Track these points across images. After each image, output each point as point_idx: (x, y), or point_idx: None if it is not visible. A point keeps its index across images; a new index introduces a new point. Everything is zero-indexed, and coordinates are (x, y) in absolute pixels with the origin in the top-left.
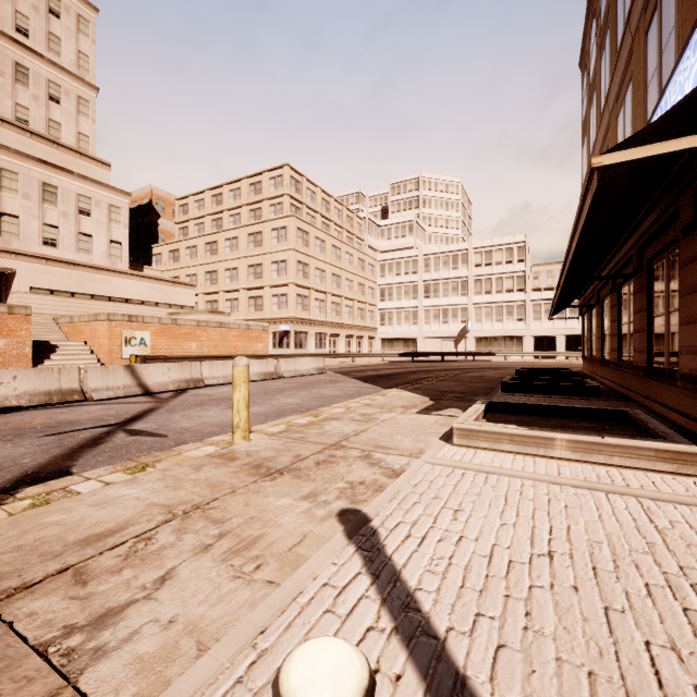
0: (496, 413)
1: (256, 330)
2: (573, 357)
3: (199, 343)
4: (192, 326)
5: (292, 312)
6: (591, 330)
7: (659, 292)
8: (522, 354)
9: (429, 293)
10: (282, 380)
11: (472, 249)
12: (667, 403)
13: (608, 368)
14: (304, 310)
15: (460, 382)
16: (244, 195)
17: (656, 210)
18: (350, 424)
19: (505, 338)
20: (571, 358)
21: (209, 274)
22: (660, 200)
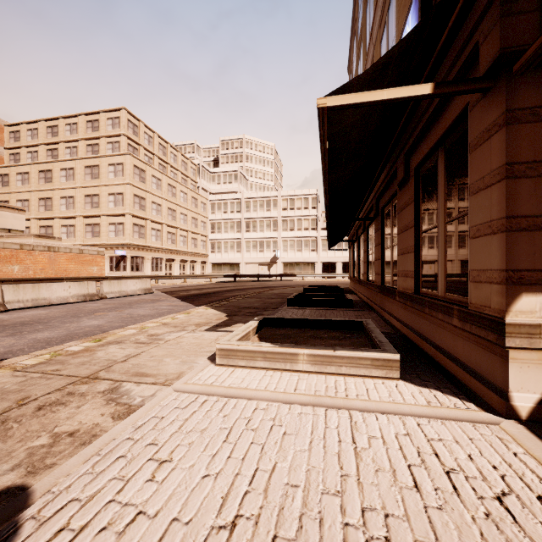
0: (270, 327)
1: (90, 254)
2: (347, 277)
3: (23, 266)
4: (13, 249)
5: (128, 239)
6: (354, 258)
7: (388, 231)
8: (314, 275)
9: (249, 228)
10: (103, 301)
11: (280, 197)
12: (391, 312)
13: (362, 286)
14: (141, 238)
15: (260, 299)
16: (81, 130)
17: (385, 171)
18: (128, 347)
19: (304, 263)
20: (346, 278)
21: (43, 201)
22: (387, 163)
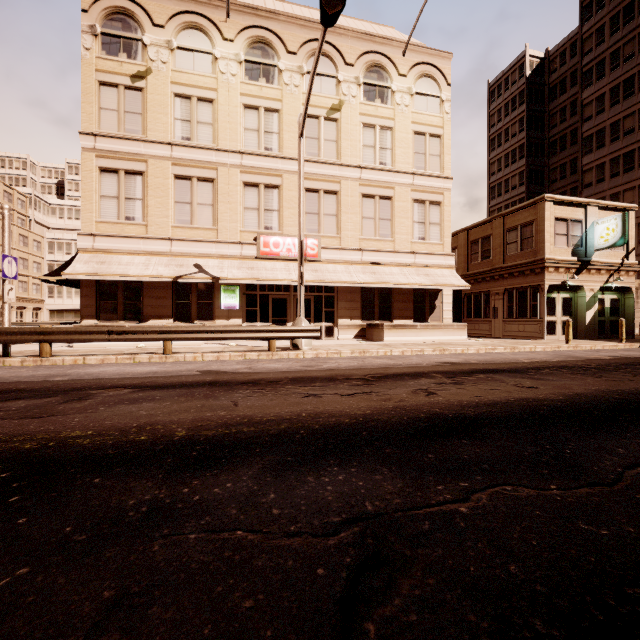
0: None
1: None
2: None
3: None
4: None
5: None
6: None
7: None
8: None
9: None
10: None
11: None
12: None
13: None
14: None
15: None
16: None
17: None
18: None
19: None
20: None
21: None
22: None
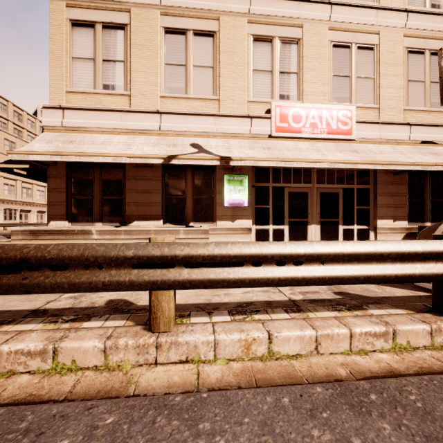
0: None
1: None
2: None
3: None
4: None
5: None
6: None
7: None
8: None
9: None
10: None
11: None
12: None
13: None
14: None
15: None
16: None
17: None
18: None
19: None
20: None
21: None
22: None
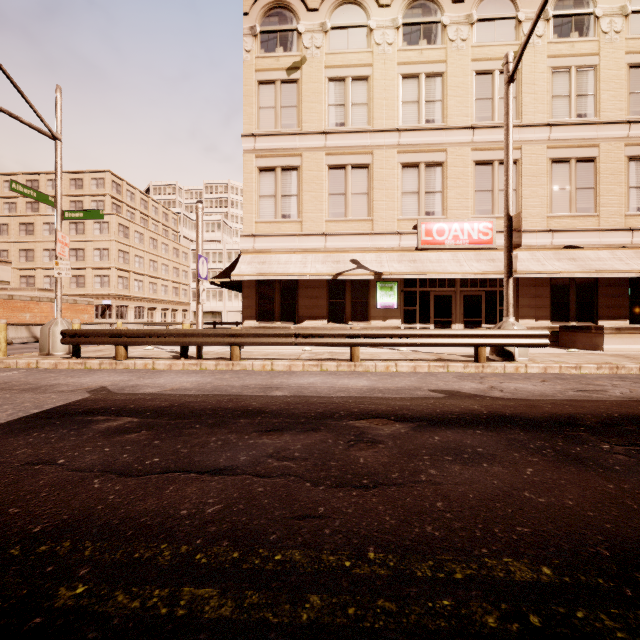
0: None
1: (82, 304)
2: None
3: (33, 314)
4: (26, 301)
5: (114, 290)
6: None
7: None
8: None
9: None
10: None
11: None
12: None
13: None
14: (125, 289)
15: None
16: (64, 187)
17: None
18: None
19: None
20: None
21: (24, 252)
22: None
